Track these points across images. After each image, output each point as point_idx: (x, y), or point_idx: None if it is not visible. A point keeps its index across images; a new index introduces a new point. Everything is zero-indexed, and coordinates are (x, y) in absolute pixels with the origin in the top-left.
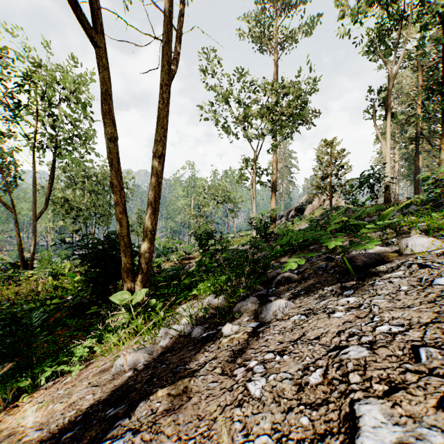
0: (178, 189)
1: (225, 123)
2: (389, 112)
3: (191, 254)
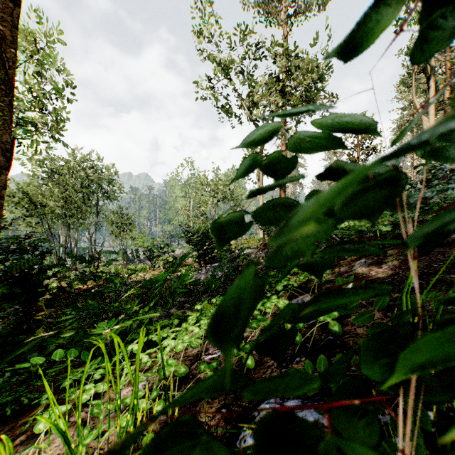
0: (176, 188)
1: (226, 105)
2: (433, 79)
3: (184, 261)
